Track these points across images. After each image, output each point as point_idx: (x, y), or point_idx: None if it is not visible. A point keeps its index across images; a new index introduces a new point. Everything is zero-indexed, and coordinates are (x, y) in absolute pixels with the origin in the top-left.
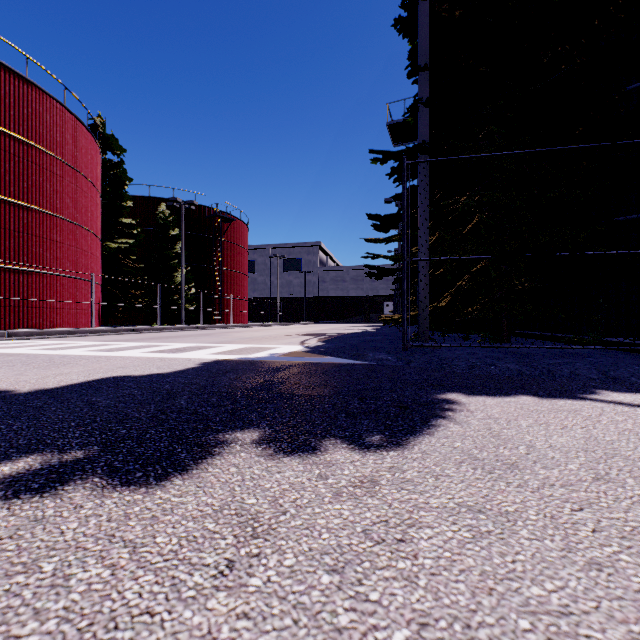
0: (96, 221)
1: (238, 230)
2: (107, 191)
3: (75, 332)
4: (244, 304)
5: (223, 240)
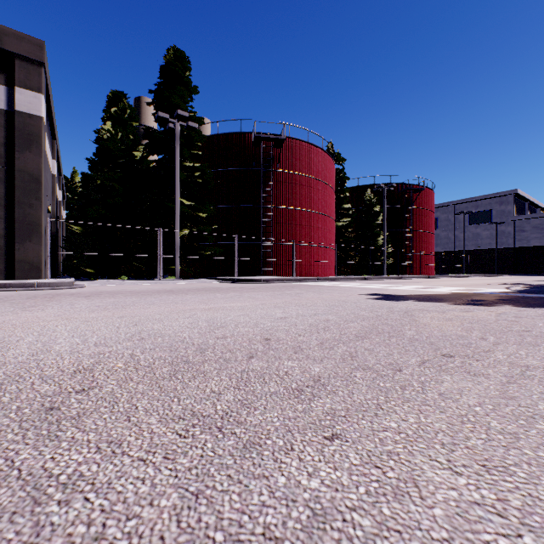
0: (333, 211)
1: (425, 196)
2: (335, 190)
3: (340, 279)
4: (430, 258)
5: (412, 207)
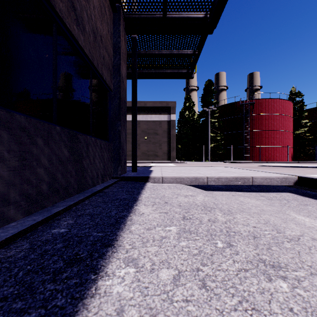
0: (290, 127)
1: None
2: (295, 113)
3: (280, 162)
4: None
5: None
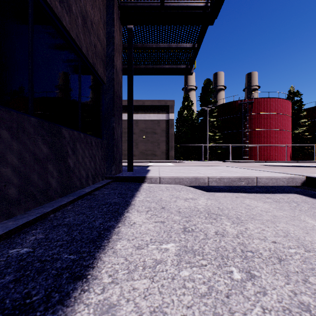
0: (288, 126)
1: None
2: (294, 112)
3: (279, 161)
4: None
5: None
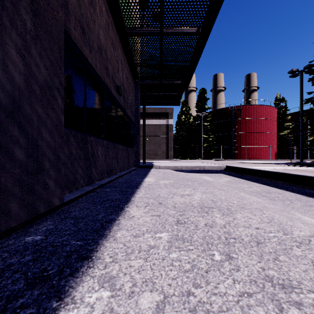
0: (273, 129)
1: None
2: (279, 117)
3: (261, 160)
4: None
5: None
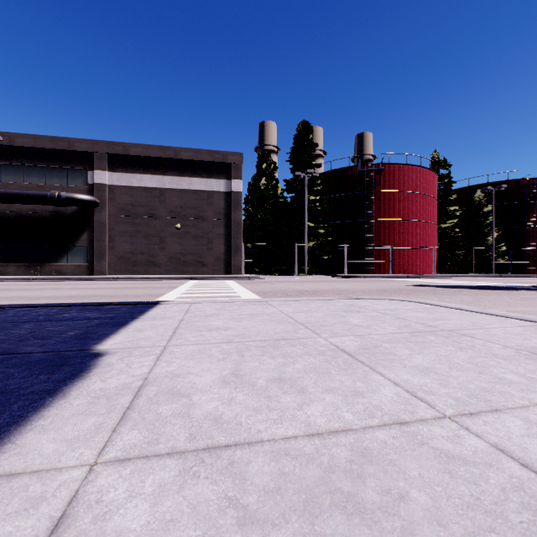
0: (434, 216)
1: None
2: (440, 194)
3: (428, 276)
4: None
5: None
